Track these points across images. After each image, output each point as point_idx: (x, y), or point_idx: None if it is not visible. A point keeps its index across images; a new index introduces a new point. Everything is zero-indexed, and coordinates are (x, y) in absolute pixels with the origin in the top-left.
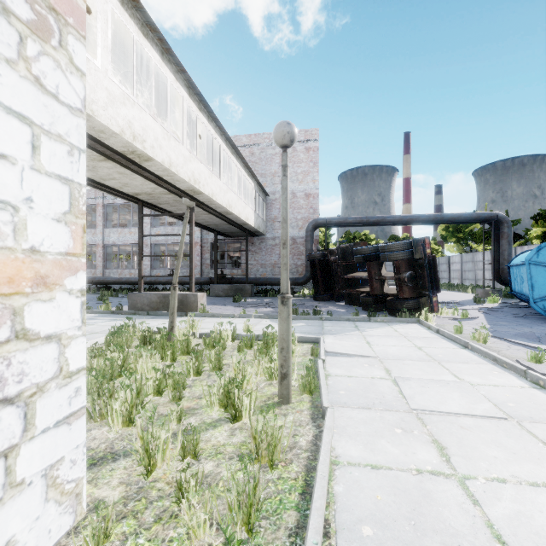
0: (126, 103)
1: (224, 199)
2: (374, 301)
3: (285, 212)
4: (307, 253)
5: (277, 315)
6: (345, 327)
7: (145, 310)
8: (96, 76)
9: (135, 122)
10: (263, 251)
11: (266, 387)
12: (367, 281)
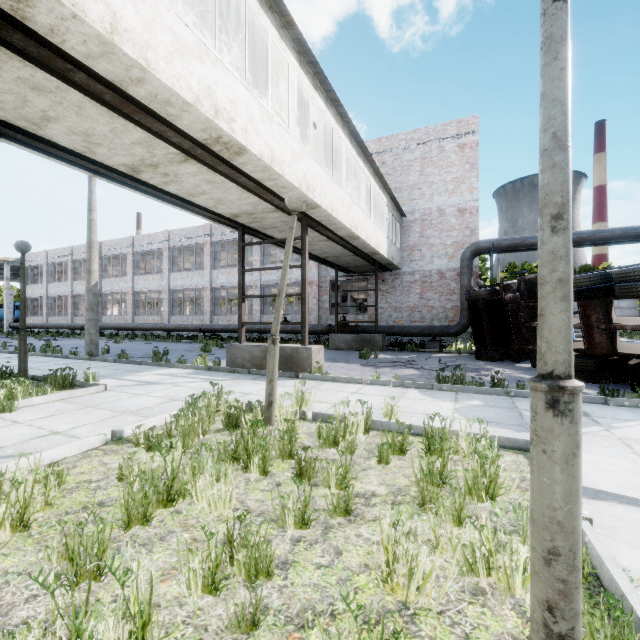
0: (204, 59)
1: (348, 216)
2: (599, 366)
3: (560, 116)
4: (463, 291)
5: (430, 383)
6: None
7: (246, 367)
8: (154, 7)
9: (218, 89)
10: (397, 290)
11: (468, 607)
12: None
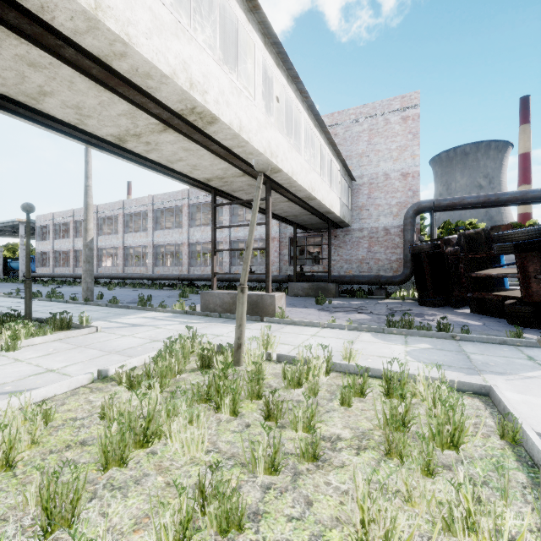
0: (180, 36)
1: (306, 180)
2: (536, 312)
3: None
4: (406, 245)
5: (381, 327)
6: (508, 357)
7: (217, 311)
8: None
9: (192, 64)
10: (347, 244)
11: None
12: (498, 281)
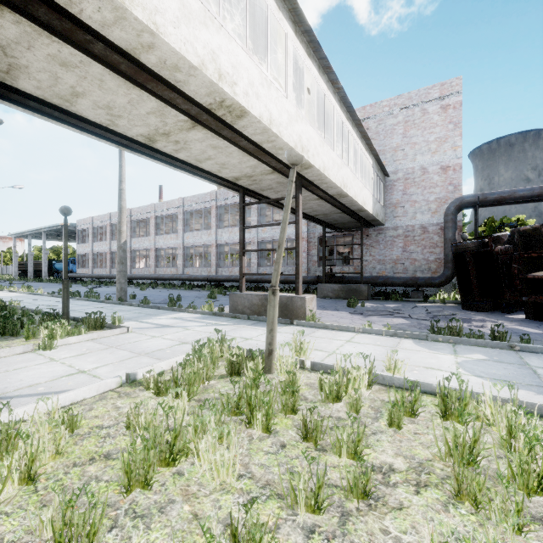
0: (208, 25)
1: (338, 176)
2: None
3: None
4: (447, 244)
5: (424, 334)
6: None
7: (246, 313)
8: None
9: (221, 54)
10: (380, 244)
11: None
12: None
